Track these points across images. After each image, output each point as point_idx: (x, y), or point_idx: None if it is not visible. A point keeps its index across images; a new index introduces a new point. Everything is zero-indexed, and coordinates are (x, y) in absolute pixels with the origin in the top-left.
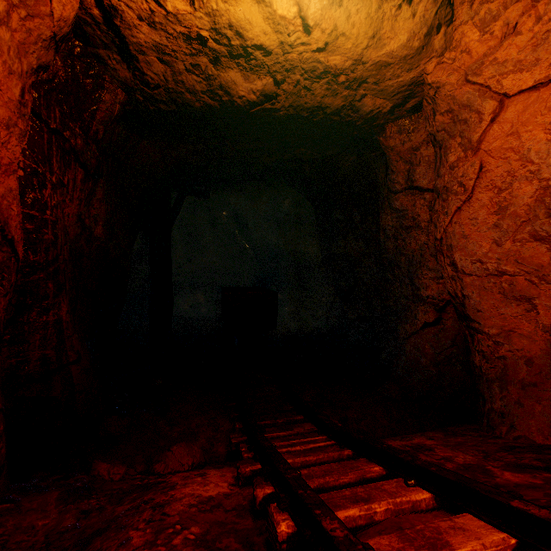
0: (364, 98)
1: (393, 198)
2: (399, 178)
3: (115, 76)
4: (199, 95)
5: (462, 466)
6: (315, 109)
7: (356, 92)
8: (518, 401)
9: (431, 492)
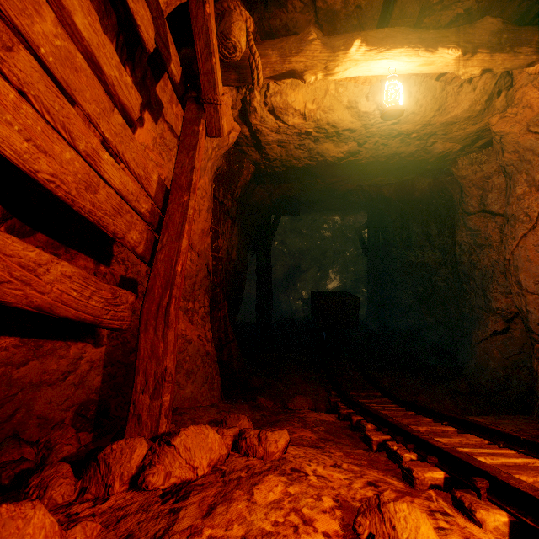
0: (435, 144)
1: (466, 218)
2: (472, 202)
3: (250, 158)
4: (302, 160)
5: None
6: (391, 156)
7: (427, 141)
8: None
9: (455, 427)
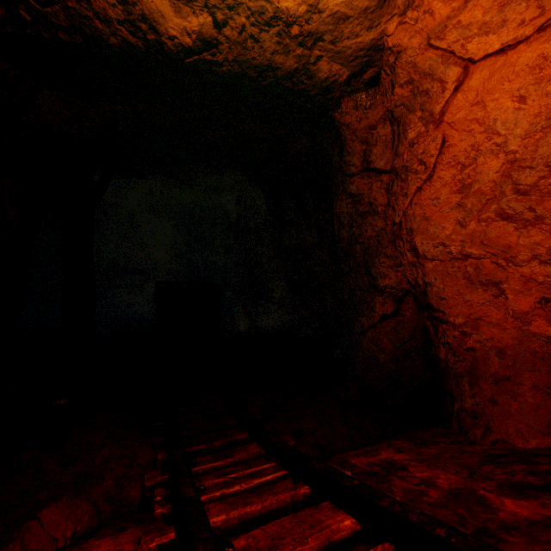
0: (319, 61)
1: (348, 182)
2: (355, 160)
3: None
4: (114, 25)
5: (449, 492)
6: (264, 69)
7: (311, 52)
8: (492, 398)
9: None
